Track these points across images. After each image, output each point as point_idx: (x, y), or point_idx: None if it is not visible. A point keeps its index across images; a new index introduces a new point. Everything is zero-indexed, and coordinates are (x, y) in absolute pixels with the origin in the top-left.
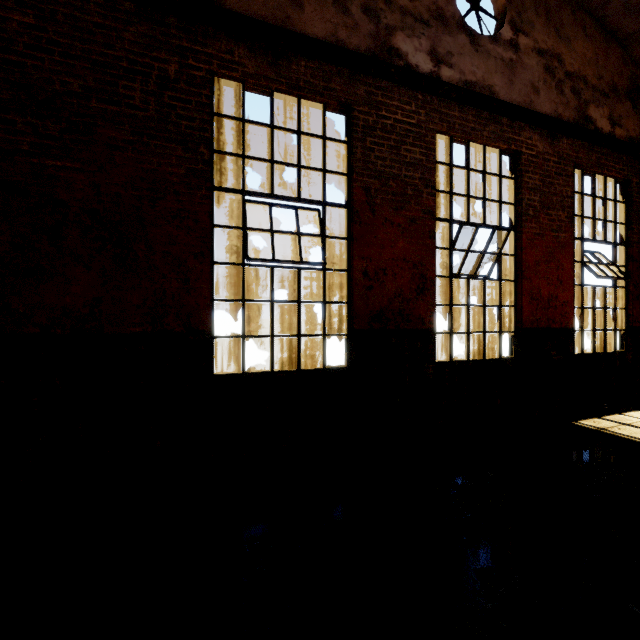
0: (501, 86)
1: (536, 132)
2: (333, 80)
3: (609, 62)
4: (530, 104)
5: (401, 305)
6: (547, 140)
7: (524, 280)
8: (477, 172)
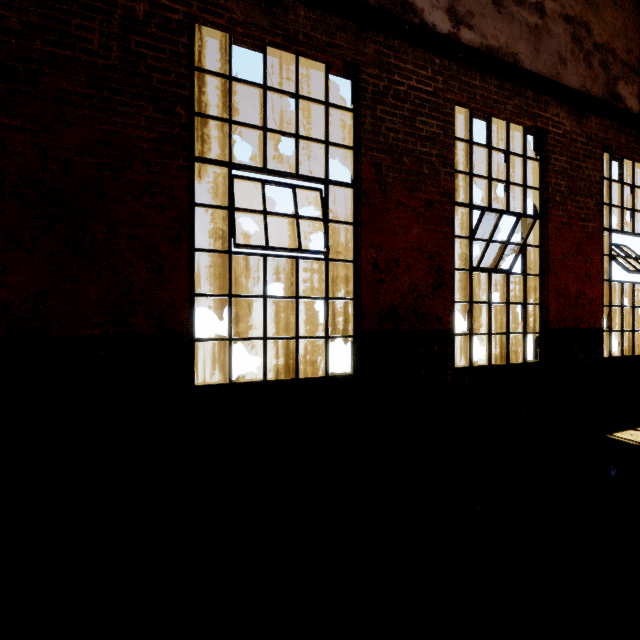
0: (526, 54)
1: (563, 108)
2: (338, 35)
3: (639, 35)
4: (557, 77)
5: (416, 302)
6: (575, 118)
7: (550, 274)
8: (499, 151)
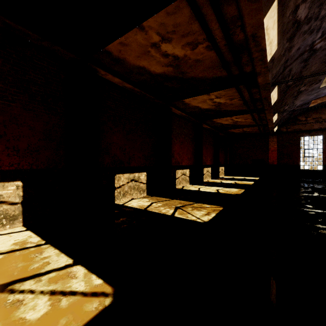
0: None
1: None
2: (319, 133)
3: None
4: None
5: None
6: None
7: None
8: None
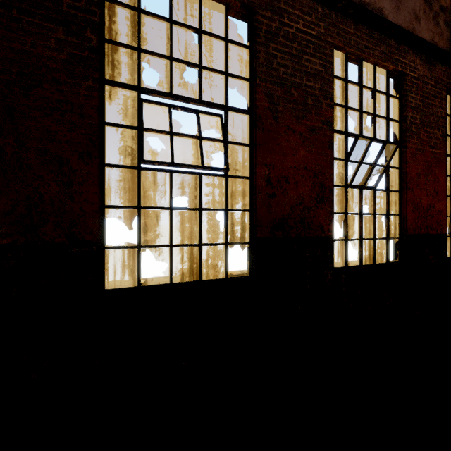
0: (389, 10)
1: (417, 56)
2: None
3: None
4: (413, 30)
5: (302, 213)
6: (426, 65)
7: (408, 191)
8: (368, 89)
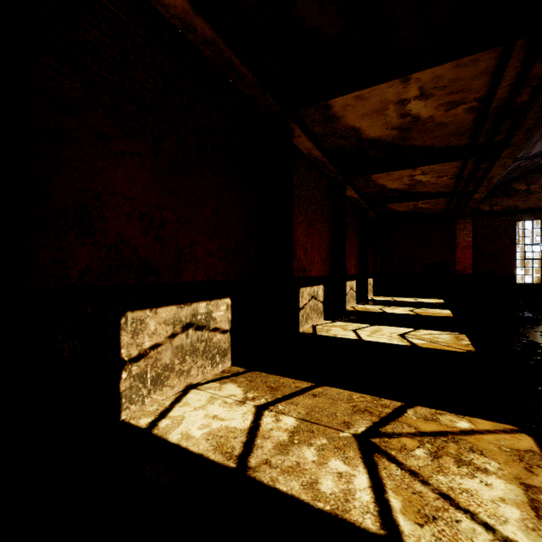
0: None
1: None
2: None
3: None
4: None
5: None
6: None
7: None
8: None
